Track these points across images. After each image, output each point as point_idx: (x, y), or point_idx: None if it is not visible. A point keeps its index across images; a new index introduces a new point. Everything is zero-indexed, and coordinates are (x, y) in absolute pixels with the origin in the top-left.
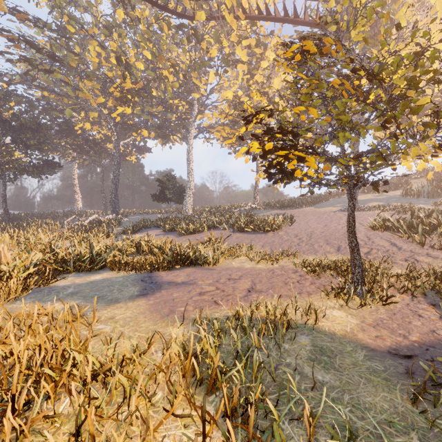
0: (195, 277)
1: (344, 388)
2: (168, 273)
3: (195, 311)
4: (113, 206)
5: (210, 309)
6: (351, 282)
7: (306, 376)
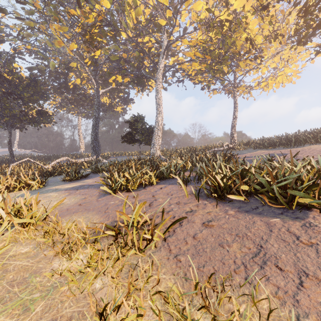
0: None
1: None
2: None
3: None
4: (94, 149)
5: None
6: None
7: None
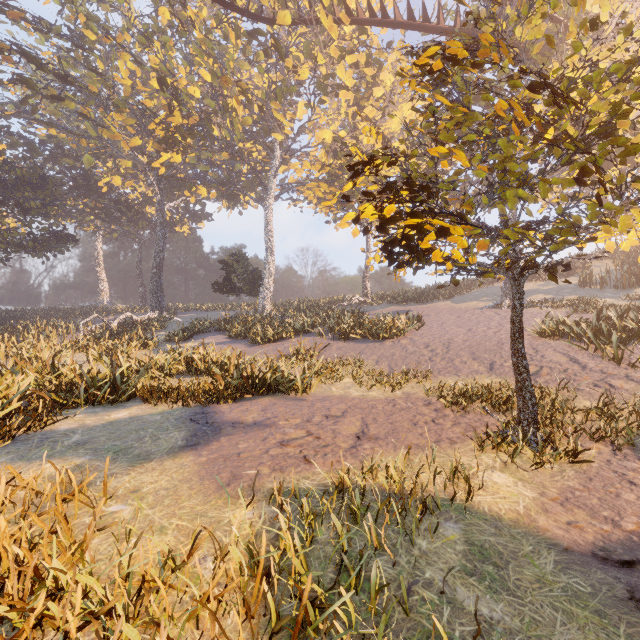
0: (275, 413)
1: (530, 633)
2: (232, 407)
3: (273, 475)
4: (155, 300)
5: (297, 472)
6: (516, 423)
7: (462, 608)
